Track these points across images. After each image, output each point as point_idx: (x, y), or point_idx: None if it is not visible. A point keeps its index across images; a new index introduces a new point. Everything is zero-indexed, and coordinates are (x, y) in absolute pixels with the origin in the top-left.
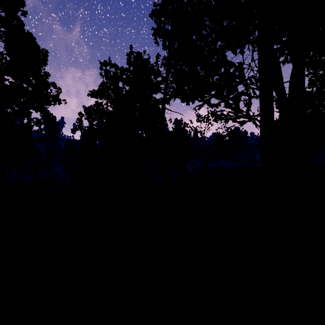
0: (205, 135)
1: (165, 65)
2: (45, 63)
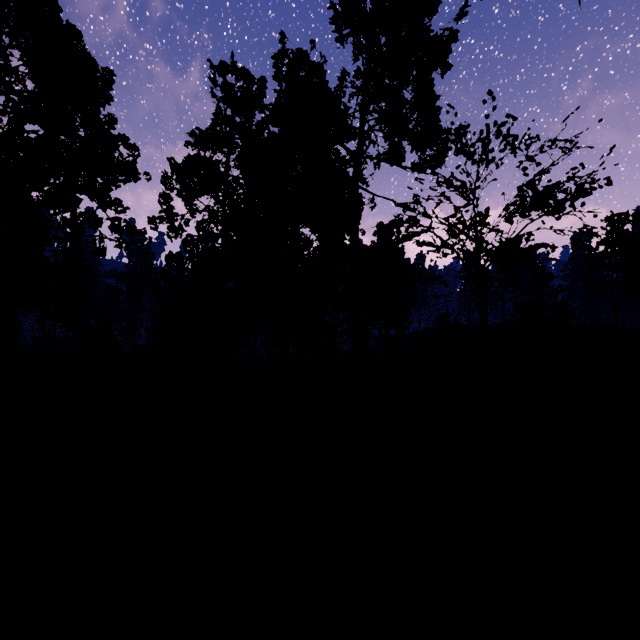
0: (477, 199)
1: (360, 90)
2: (108, 96)
